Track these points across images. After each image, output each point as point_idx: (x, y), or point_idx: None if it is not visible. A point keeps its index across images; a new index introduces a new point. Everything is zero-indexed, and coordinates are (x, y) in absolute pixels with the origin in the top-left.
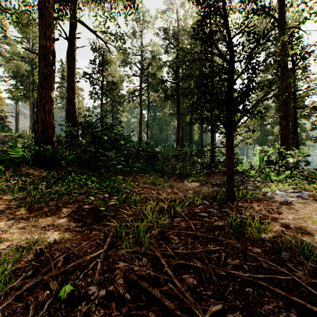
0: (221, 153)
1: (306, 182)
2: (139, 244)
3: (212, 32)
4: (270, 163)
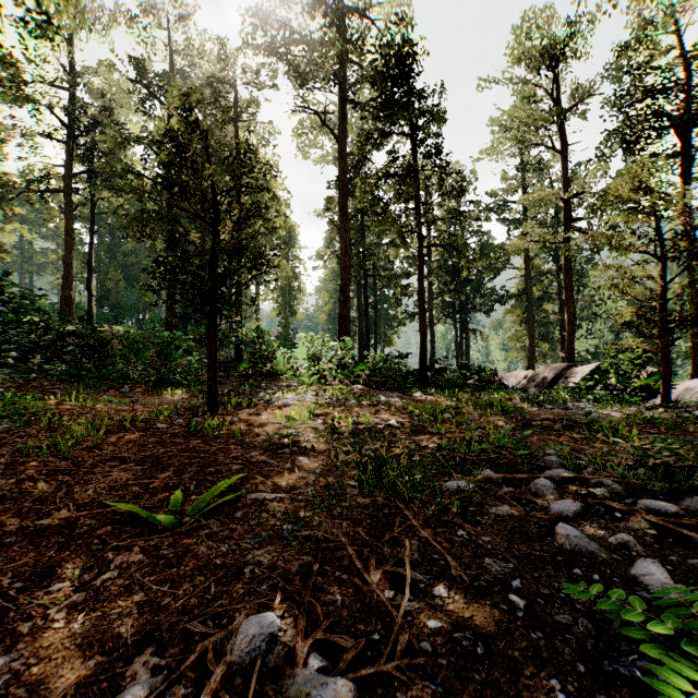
0: (243, 342)
1: (340, 382)
2: (57, 457)
3: (185, 186)
4: (313, 358)
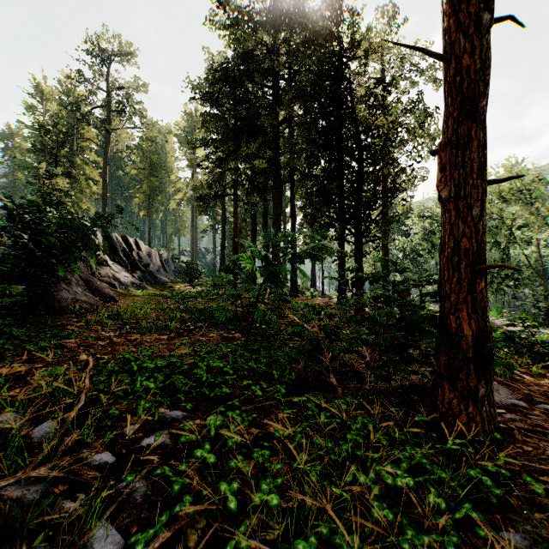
0: None
1: None
2: None
3: None
4: None
